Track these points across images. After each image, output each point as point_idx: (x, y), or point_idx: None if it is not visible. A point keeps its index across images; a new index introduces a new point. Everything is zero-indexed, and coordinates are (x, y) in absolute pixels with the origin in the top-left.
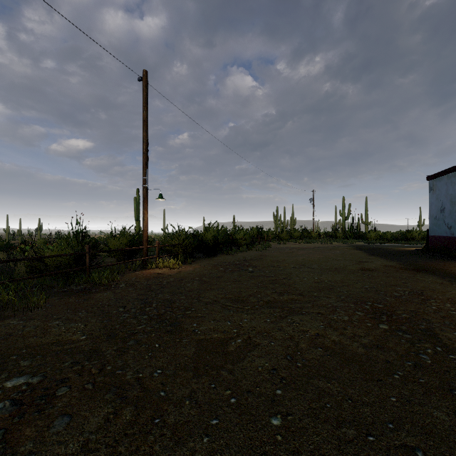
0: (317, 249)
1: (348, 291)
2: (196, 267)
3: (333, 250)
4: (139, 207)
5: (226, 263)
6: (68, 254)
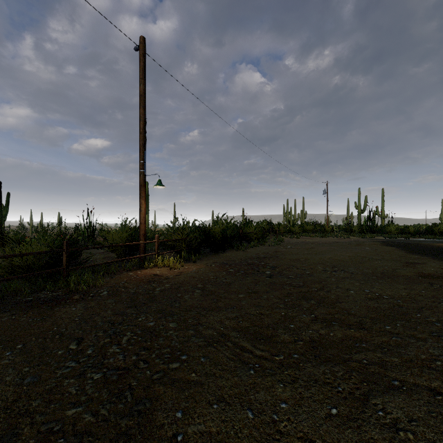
0: (339, 245)
1: (440, 321)
2: (200, 267)
3: (359, 246)
4: (148, 200)
5: (236, 261)
6: (37, 252)
